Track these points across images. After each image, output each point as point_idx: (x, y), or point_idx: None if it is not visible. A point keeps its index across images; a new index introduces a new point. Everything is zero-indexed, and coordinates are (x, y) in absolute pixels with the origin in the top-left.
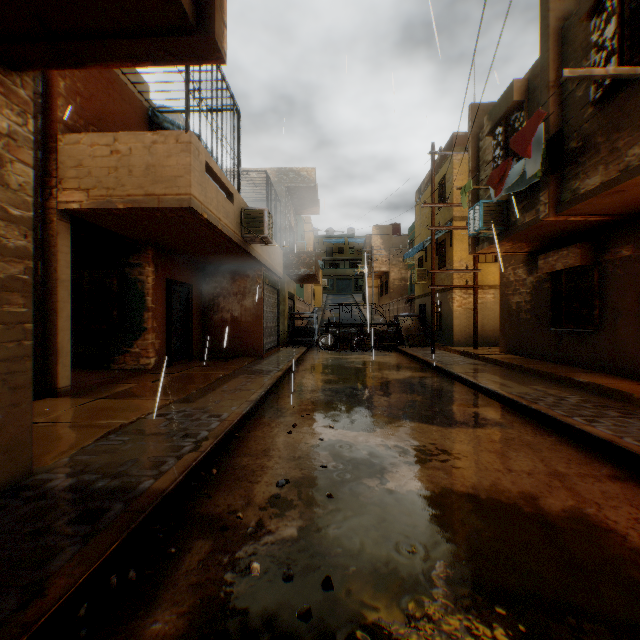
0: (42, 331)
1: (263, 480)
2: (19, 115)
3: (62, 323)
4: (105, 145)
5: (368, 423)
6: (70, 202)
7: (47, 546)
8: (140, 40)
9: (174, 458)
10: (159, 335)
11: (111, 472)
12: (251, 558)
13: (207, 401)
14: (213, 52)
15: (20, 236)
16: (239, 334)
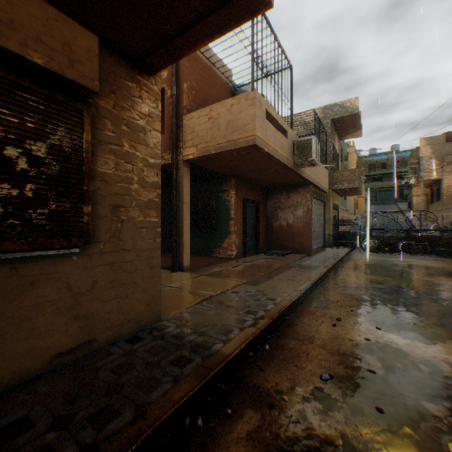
0: (175, 232)
1: (307, 367)
2: (153, 102)
3: (184, 228)
4: (205, 115)
5: (423, 332)
6: (188, 155)
7: (154, 377)
8: (210, 17)
9: (238, 329)
10: (238, 236)
11: (199, 330)
12: (292, 451)
13: (266, 286)
14: (262, 0)
15: (153, 175)
16: (292, 236)
